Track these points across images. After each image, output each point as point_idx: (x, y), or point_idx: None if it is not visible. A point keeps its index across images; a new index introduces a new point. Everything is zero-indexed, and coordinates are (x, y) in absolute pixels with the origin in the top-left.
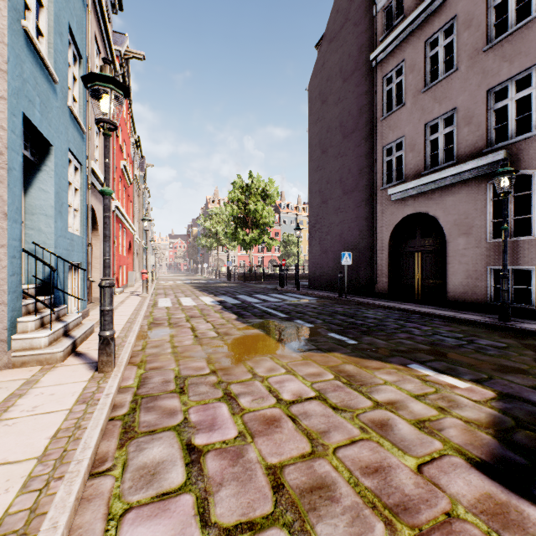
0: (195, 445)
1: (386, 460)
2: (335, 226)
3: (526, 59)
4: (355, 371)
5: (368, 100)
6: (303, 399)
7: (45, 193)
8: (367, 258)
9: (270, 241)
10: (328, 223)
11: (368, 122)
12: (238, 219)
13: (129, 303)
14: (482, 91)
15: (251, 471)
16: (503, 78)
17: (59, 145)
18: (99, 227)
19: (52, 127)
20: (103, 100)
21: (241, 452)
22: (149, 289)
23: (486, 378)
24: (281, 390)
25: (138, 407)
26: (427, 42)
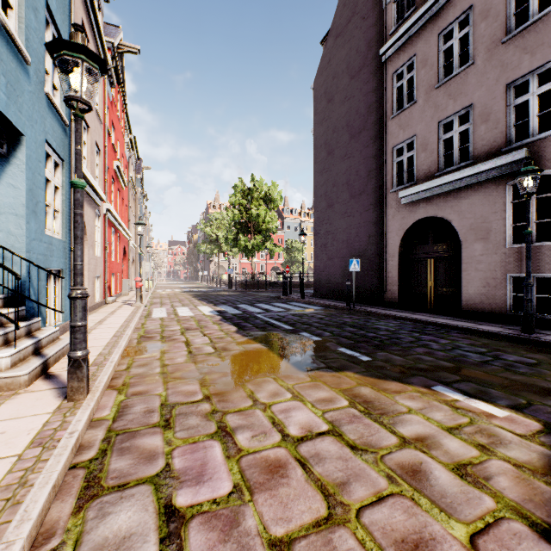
0: (176, 508)
1: (427, 528)
2: (342, 231)
3: (549, 50)
4: (372, 395)
5: (377, 98)
6: (314, 435)
7: (15, 189)
8: (375, 265)
9: (273, 247)
10: (334, 228)
11: (377, 121)
12: (239, 225)
13: (120, 314)
14: (501, 86)
15: (249, 550)
16: (524, 71)
17: (33, 135)
18: (87, 231)
19: (23, 114)
20: (73, 73)
21: (236, 518)
22: (144, 298)
23: (525, 404)
24: (287, 422)
25: (110, 448)
26: (441, 34)
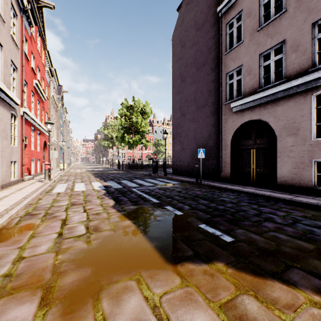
0: None
1: None
2: (191, 131)
3: None
4: (266, 319)
5: (215, 42)
6: None
7: None
8: (214, 153)
9: (147, 143)
10: (186, 129)
11: (215, 57)
12: (125, 128)
13: (26, 190)
14: (308, 25)
15: None
16: None
17: None
18: None
19: None
20: None
21: None
22: (53, 176)
23: None
24: None
25: None
26: None
